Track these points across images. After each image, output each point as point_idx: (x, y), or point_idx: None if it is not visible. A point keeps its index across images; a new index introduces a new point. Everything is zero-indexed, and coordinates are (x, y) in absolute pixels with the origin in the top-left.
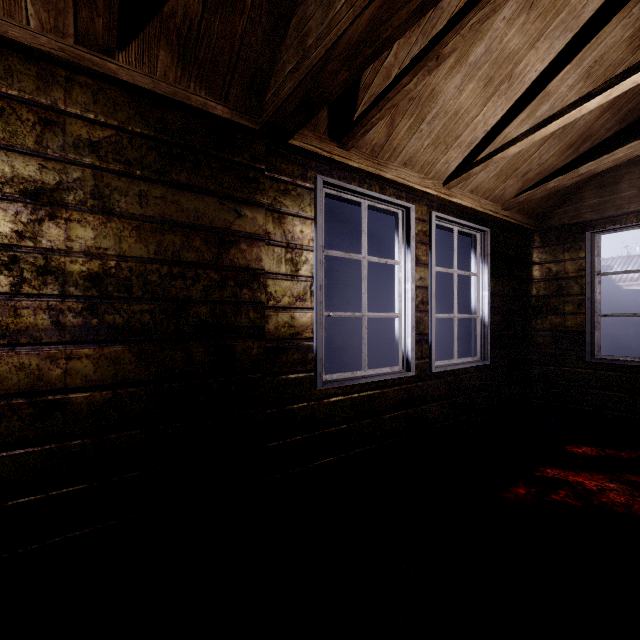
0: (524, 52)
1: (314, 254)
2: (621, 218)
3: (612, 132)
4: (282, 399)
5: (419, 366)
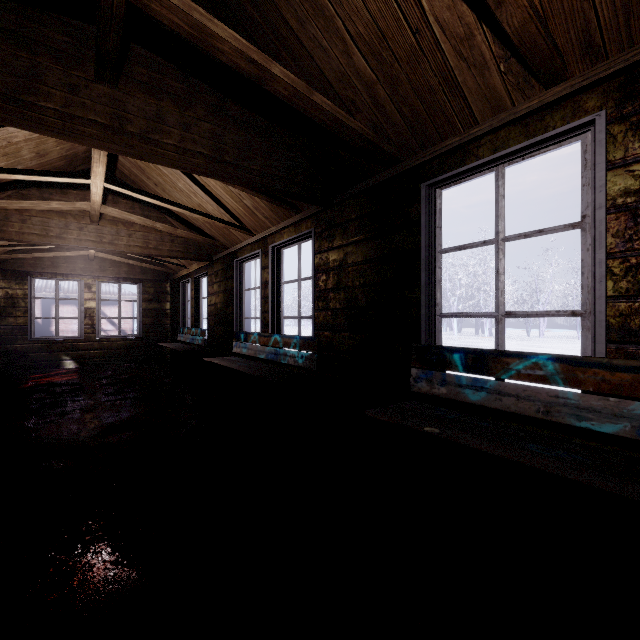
0: None
1: None
2: (46, 274)
3: None
4: None
5: None
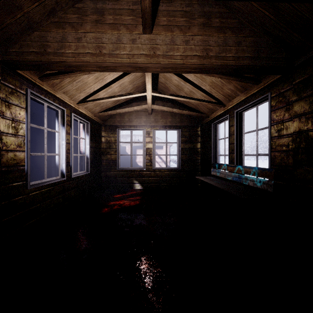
0: (107, 74)
1: (25, 125)
2: (125, 126)
3: (124, 101)
4: (10, 196)
5: (67, 175)
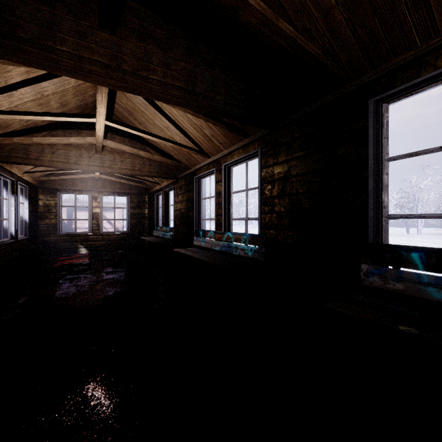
0: None
1: None
2: (68, 190)
3: None
4: None
5: (15, 238)
